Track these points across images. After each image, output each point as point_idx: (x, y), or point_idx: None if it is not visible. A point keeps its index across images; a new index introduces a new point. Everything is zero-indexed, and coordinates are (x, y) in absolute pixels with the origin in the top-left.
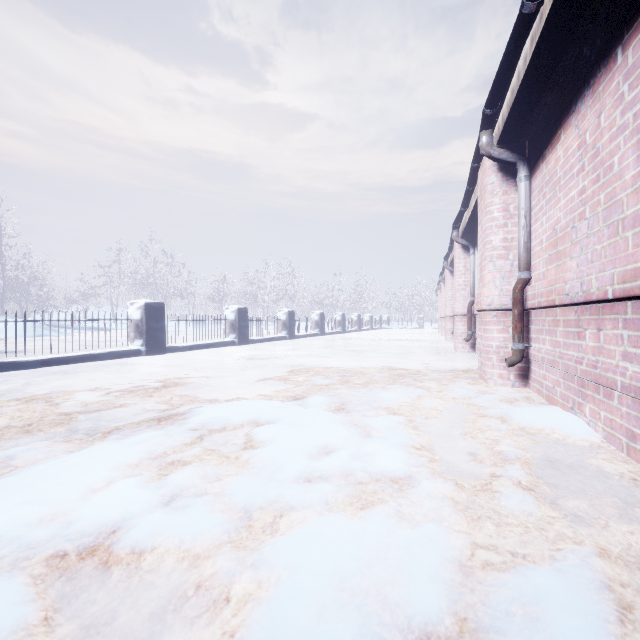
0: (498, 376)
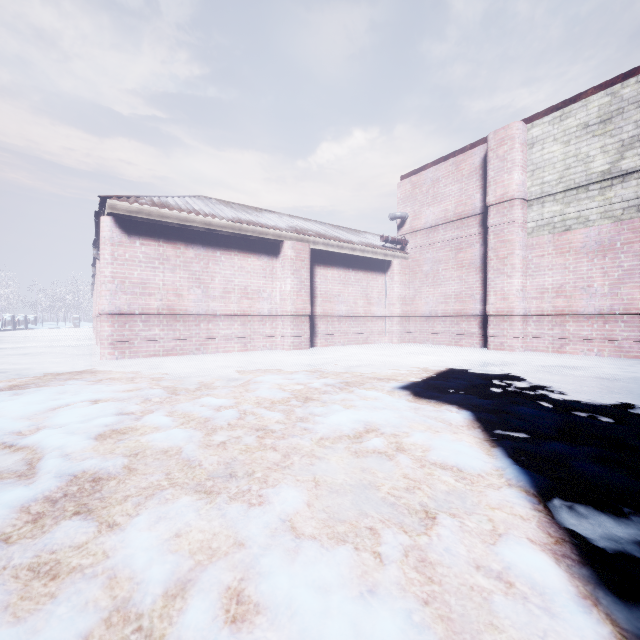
0: None
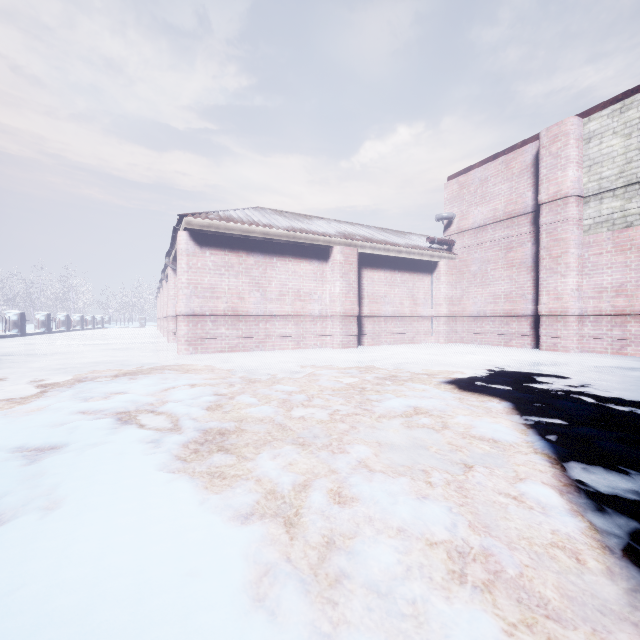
0: (173, 339)
